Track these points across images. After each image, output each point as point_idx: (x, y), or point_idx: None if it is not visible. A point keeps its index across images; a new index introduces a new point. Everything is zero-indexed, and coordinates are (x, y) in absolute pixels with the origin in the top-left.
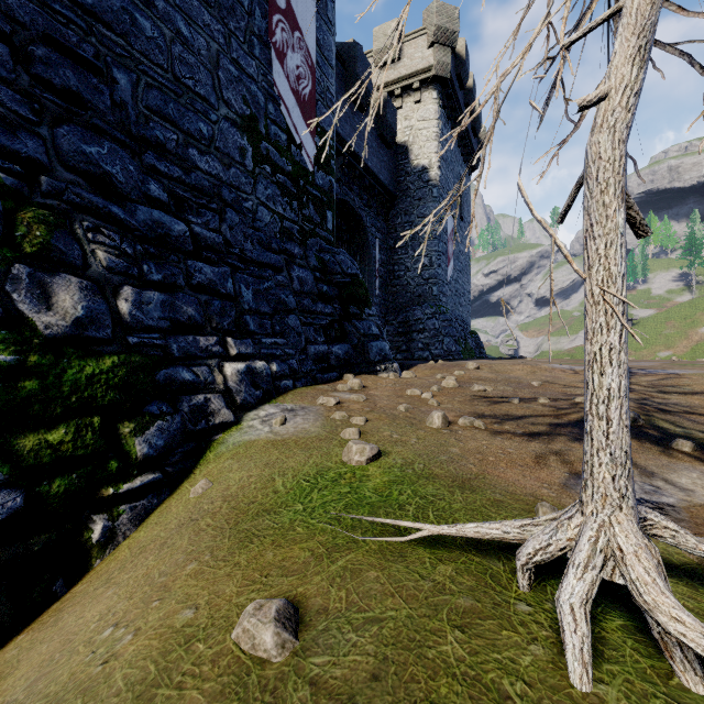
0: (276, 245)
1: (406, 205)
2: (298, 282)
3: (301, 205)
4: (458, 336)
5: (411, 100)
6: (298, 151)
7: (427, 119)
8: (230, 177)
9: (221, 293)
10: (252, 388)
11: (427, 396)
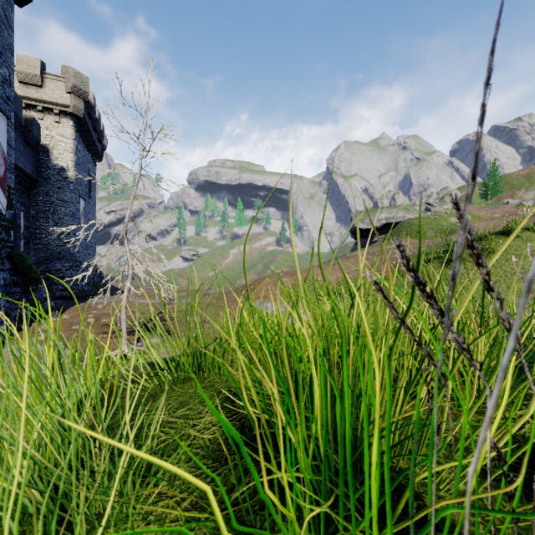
0: None
1: (47, 189)
2: (3, 279)
3: None
4: (89, 280)
5: (52, 118)
6: None
7: (65, 136)
8: None
9: None
10: None
11: (83, 328)
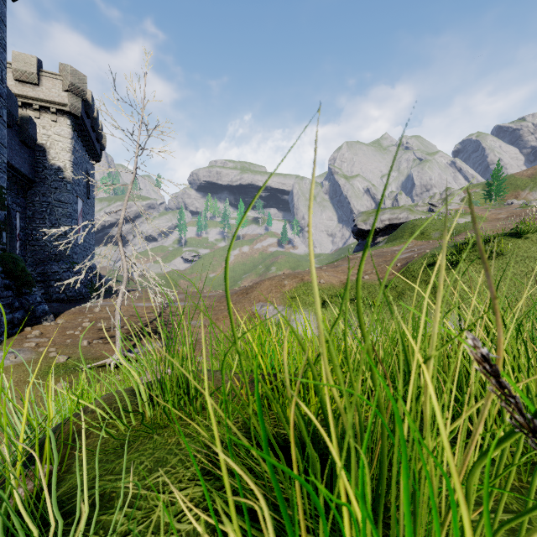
0: None
1: (44, 189)
2: None
3: None
4: (87, 282)
5: (49, 117)
6: None
7: (63, 136)
8: None
9: None
10: None
11: (78, 333)
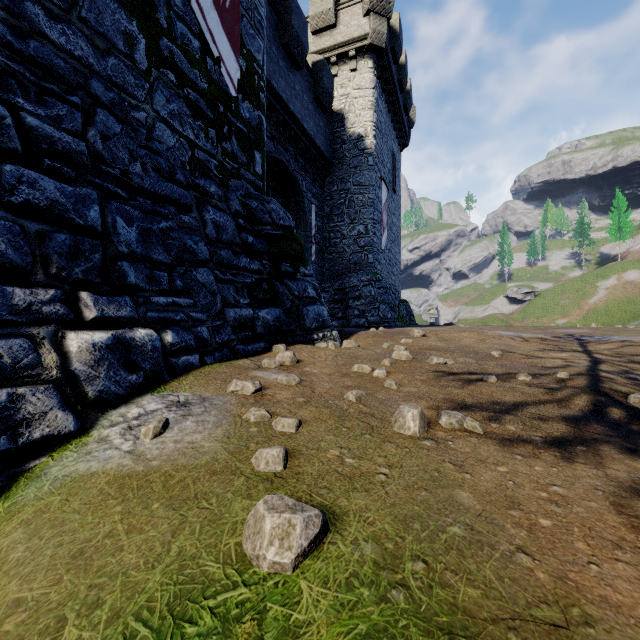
0: (183, 177)
1: (342, 172)
2: (214, 227)
3: (221, 136)
4: (393, 303)
5: (347, 68)
6: (217, 68)
7: (363, 87)
8: (107, 69)
9: (76, 224)
10: (122, 371)
11: (380, 374)
